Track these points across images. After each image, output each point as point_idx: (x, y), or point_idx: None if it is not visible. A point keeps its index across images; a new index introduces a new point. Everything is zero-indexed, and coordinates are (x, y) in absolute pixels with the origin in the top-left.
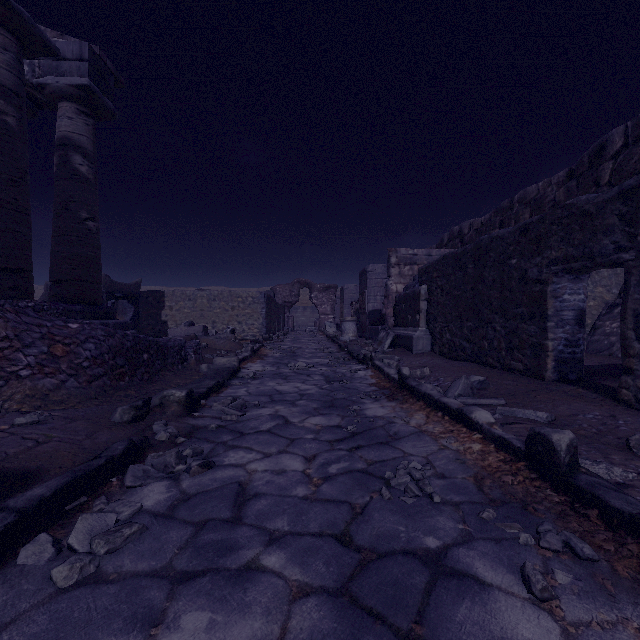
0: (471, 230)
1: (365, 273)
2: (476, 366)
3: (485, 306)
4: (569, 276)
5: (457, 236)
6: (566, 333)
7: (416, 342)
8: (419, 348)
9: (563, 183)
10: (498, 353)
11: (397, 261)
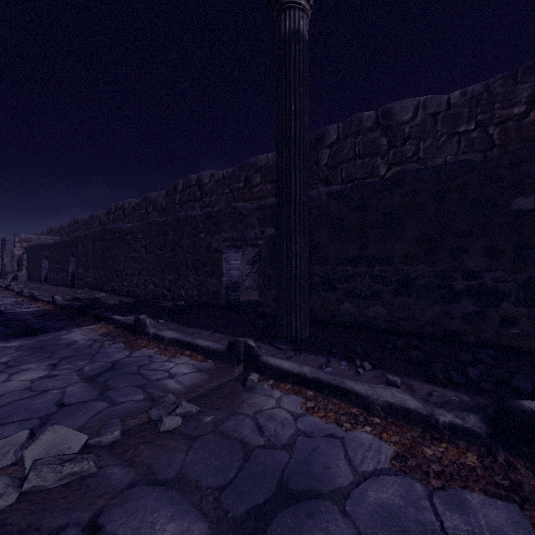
0: (82, 222)
1: (5, 241)
2: (34, 282)
3: (36, 264)
4: (47, 259)
5: (77, 223)
6: (47, 271)
7: (20, 277)
8: (22, 279)
9: (106, 215)
10: (38, 277)
11: (20, 240)
